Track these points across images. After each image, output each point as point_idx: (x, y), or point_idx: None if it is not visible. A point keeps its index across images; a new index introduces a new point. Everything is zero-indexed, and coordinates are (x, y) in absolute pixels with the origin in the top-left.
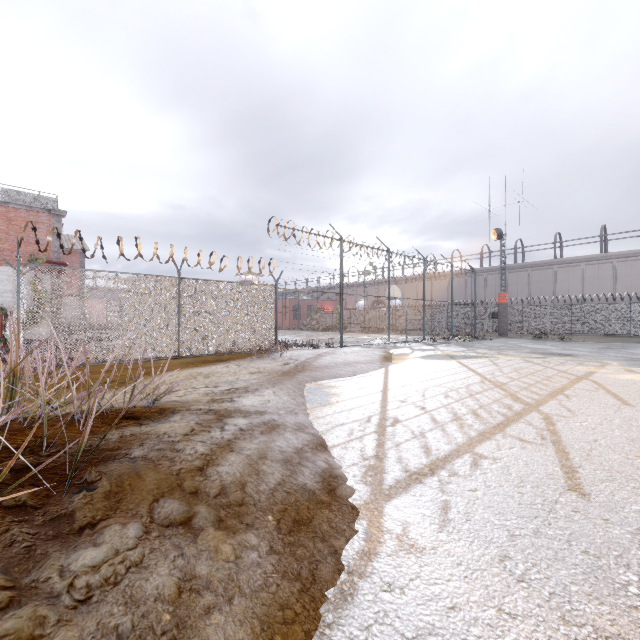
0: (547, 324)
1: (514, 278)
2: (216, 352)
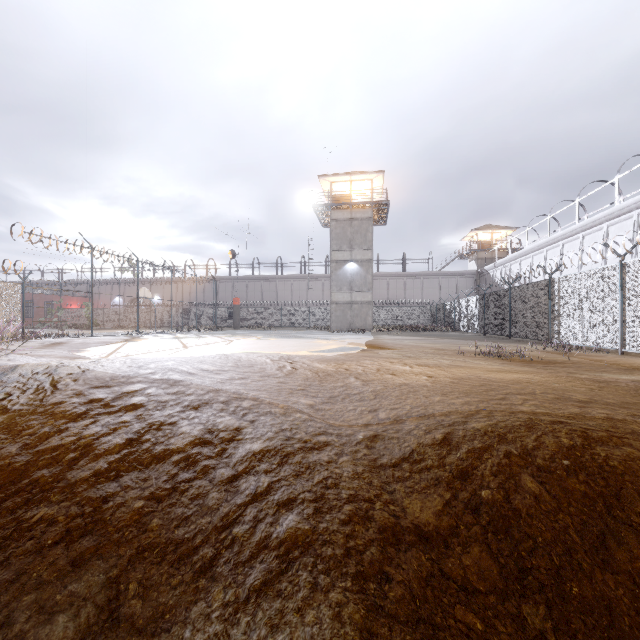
0: (269, 320)
1: (252, 286)
2: None
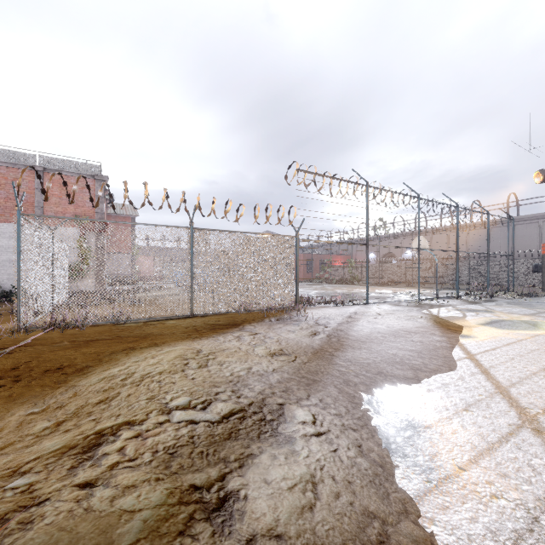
0: None
1: None
2: (231, 310)
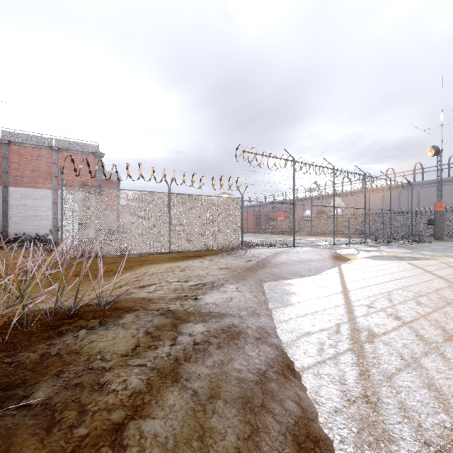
0: None
1: (447, 189)
2: (196, 249)
